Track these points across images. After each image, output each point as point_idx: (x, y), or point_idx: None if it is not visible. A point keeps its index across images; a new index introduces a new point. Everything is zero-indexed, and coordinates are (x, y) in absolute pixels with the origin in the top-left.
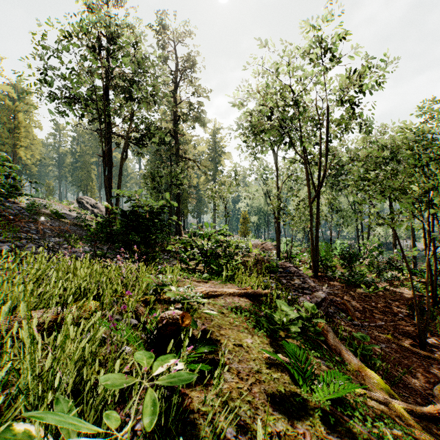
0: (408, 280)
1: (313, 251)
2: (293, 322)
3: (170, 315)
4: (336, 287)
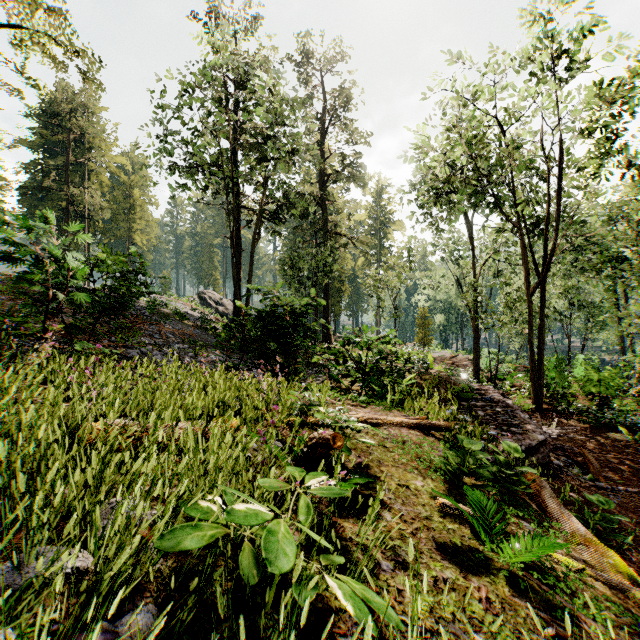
0: None
1: (533, 371)
2: (484, 466)
3: (320, 434)
4: (572, 428)
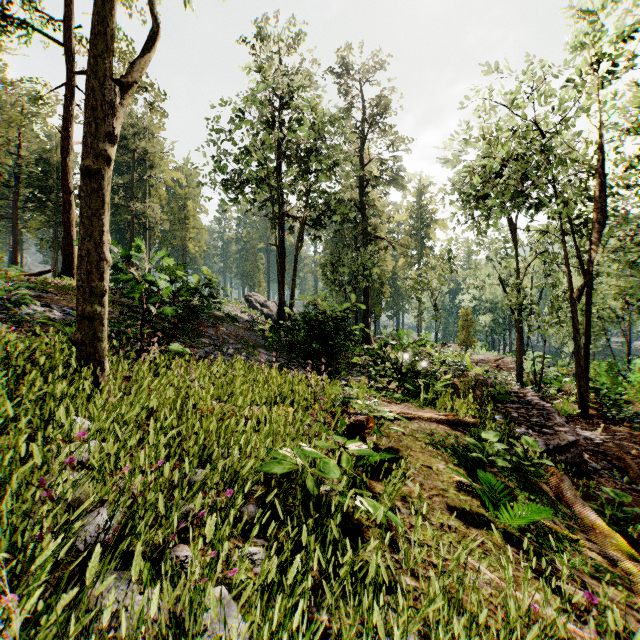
0: None
1: (578, 375)
2: (501, 455)
3: (357, 417)
4: (619, 434)
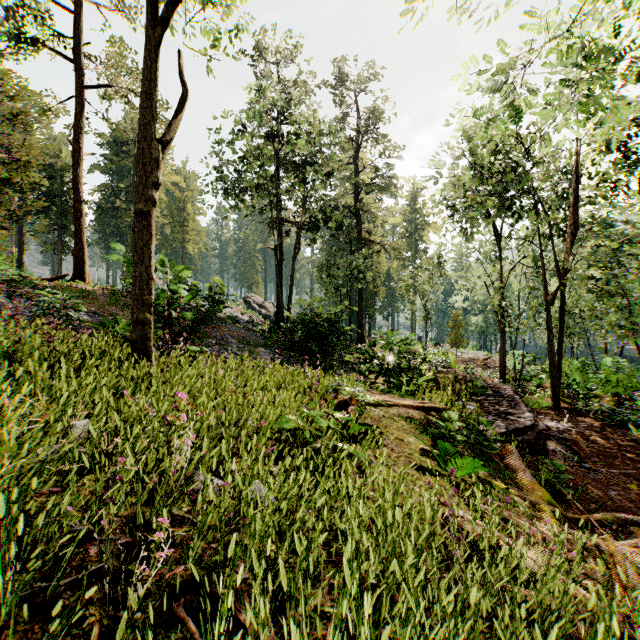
0: None
1: (551, 372)
2: (460, 432)
3: (343, 397)
4: (583, 423)
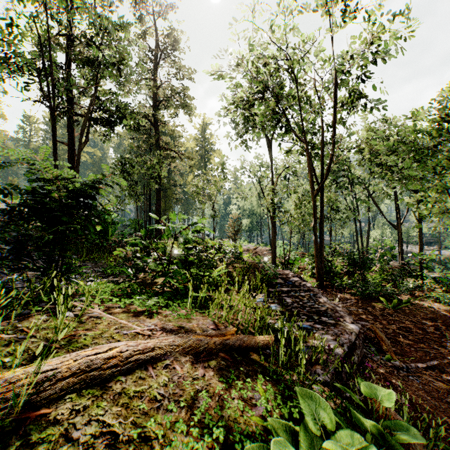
0: (430, 289)
1: (317, 256)
2: None
3: None
4: (350, 301)
